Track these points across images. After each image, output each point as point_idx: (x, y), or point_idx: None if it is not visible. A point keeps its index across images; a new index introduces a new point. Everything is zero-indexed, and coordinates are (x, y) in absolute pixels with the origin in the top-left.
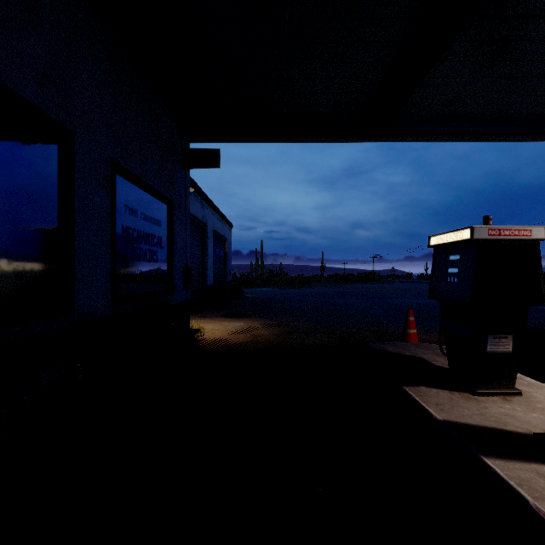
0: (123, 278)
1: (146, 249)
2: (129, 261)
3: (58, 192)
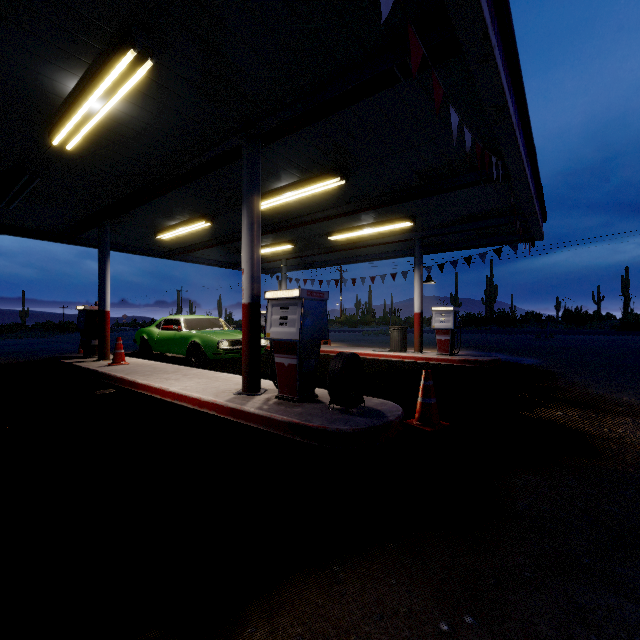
0: None
1: None
2: None
3: None
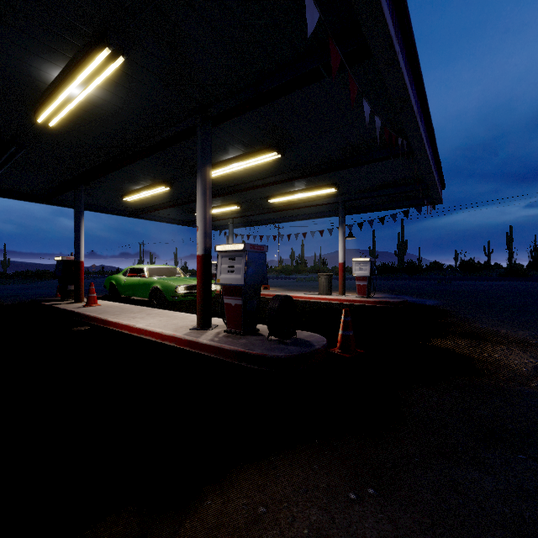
0: None
1: None
2: None
3: None
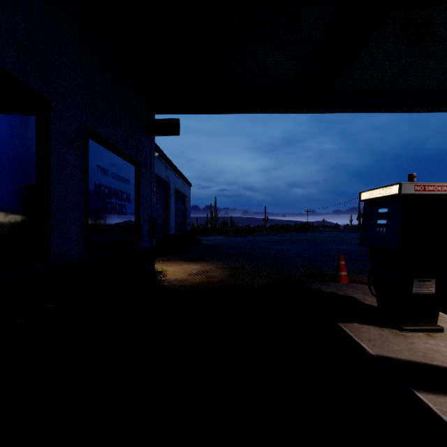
0: (95, 228)
1: (116, 204)
2: (101, 213)
3: (35, 152)
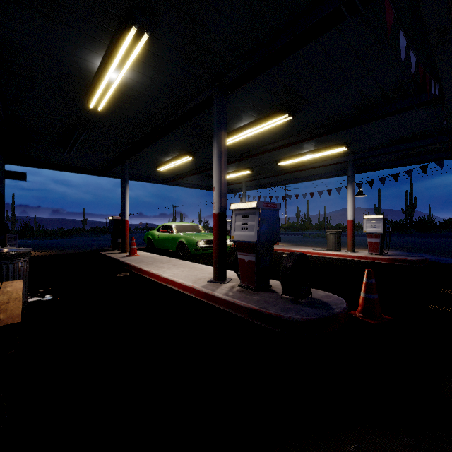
0: None
1: None
2: None
3: None
